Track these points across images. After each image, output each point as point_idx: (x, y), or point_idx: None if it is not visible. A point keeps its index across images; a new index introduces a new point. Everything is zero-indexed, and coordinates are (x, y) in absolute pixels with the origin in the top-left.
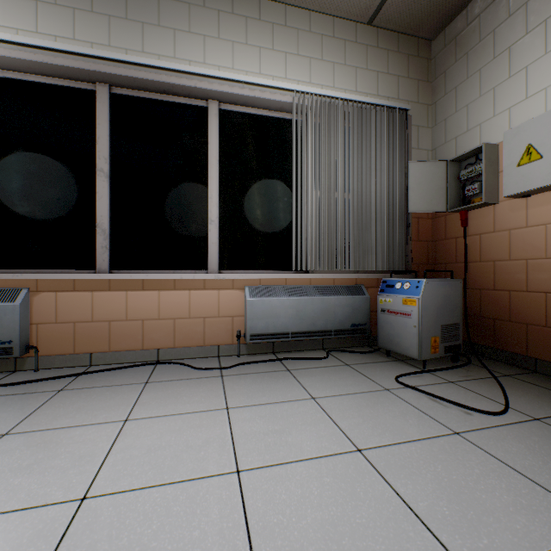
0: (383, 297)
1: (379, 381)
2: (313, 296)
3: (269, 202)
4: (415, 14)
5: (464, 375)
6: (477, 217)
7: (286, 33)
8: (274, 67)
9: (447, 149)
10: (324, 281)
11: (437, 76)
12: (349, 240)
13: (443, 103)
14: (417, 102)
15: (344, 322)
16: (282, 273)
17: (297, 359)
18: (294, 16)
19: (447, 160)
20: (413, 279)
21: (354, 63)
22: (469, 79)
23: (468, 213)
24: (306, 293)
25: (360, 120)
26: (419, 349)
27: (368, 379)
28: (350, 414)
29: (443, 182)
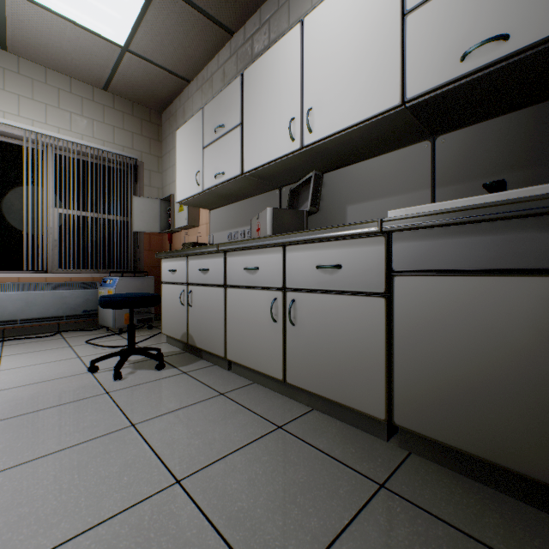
0: (101, 289)
1: (73, 343)
2: (45, 291)
3: (5, 213)
4: (139, 95)
5: (141, 335)
6: (176, 238)
7: (19, 79)
8: (5, 104)
9: (167, 190)
10: (61, 279)
11: (164, 139)
12: (91, 248)
13: (166, 159)
14: (150, 153)
15: (77, 309)
16: (20, 272)
17: (22, 339)
18: (29, 68)
19: (161, 199)
20: (115, 277)
21: (92, 116)
22: (174, 150)
23: (174, 235)
24: (38, 288)
25: (94, 161)
26: (114, 322)
27: (66, 343)
28: (20, 359)
29: (159, 213)
